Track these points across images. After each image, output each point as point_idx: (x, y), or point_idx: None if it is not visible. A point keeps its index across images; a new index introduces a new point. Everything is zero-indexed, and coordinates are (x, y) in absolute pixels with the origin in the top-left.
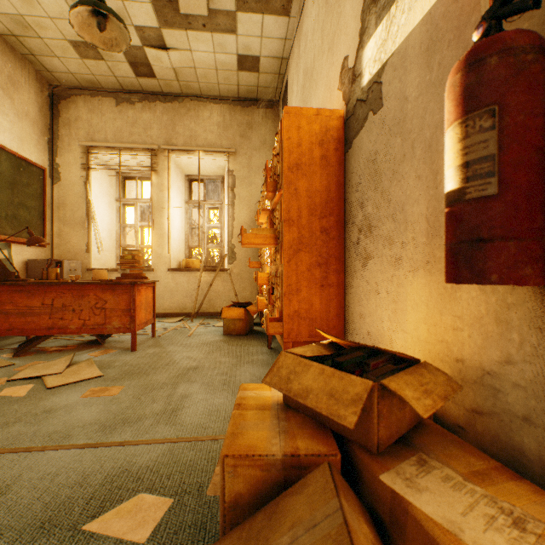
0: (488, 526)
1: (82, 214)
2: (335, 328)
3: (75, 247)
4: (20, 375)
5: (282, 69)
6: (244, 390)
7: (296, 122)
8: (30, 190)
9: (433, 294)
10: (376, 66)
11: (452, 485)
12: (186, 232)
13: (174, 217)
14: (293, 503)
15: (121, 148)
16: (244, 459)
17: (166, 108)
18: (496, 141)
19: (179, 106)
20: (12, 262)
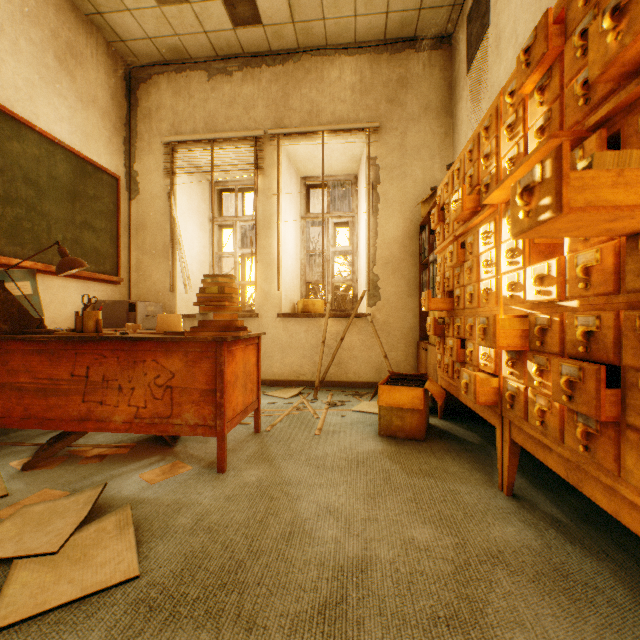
0: None
1: (164, 238)
2: None
3: (156, 284)
4: None
5: None
6: None
7: None
8: (98, 205)
9: None
10: None
11: None
12: (302, 260)
13: (287, 237)
14: None
15: (214, 140)
16: None
17: (275, 74)
18: None
19: (293, 69)
20: (38, 302)
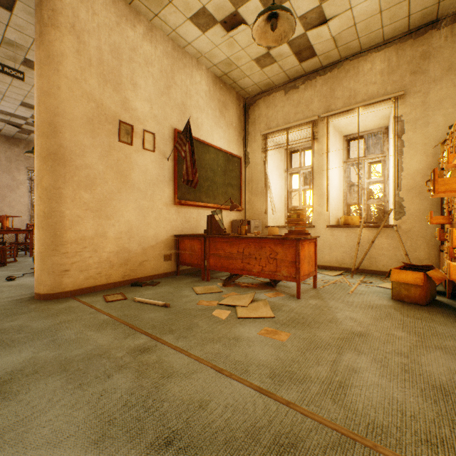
0: None
1: (262, 185)
2: None
3: (257, 210)
4: (223, 302)
5: None
6: None
7: None
8: (233, 174)
9: None
10: None
11: None
12: (344, 190)
13: (333, 177)
14: None
15: (288, 128)
16: None
17: (325, 79)
18: None
19: (337, 72)
20: (222, 222)
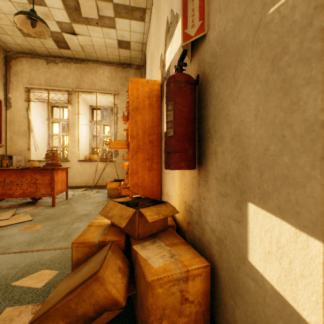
0: (160, 257)
1: (25, 127)
2: (156, 191)
3: (21, 147)
4: None
5: (143, 49)
6: (96, 219)
7: (136, 86)
8: None
9: (180, 173)
10: (169, 64)
11: (159, 247)
12: (90, 138)
13: (82, 130)
14: (95, 257)
15: (49, 89)
16: (81, 244)
17: (77, 67)
18: (173, 115)
19: (85, 66)
20: None
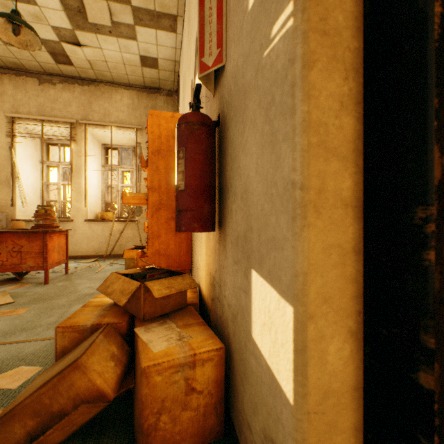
0: (166, 340)
1: (7, 173)
2: (185, 261)
3: (1, 201)
4: None
5: (176, 68)
6: (95, 298)
7: (158, 121)
8: None
9: (207, 237)
10: None
11: (167, 329)
12: (103, 190)
13: (92, 178)
14: (84, 343)
15: (43, 120)
16: (69, 328)
17: (84, 90)
18: (184, 164)
19: (95, 89)
20: None
